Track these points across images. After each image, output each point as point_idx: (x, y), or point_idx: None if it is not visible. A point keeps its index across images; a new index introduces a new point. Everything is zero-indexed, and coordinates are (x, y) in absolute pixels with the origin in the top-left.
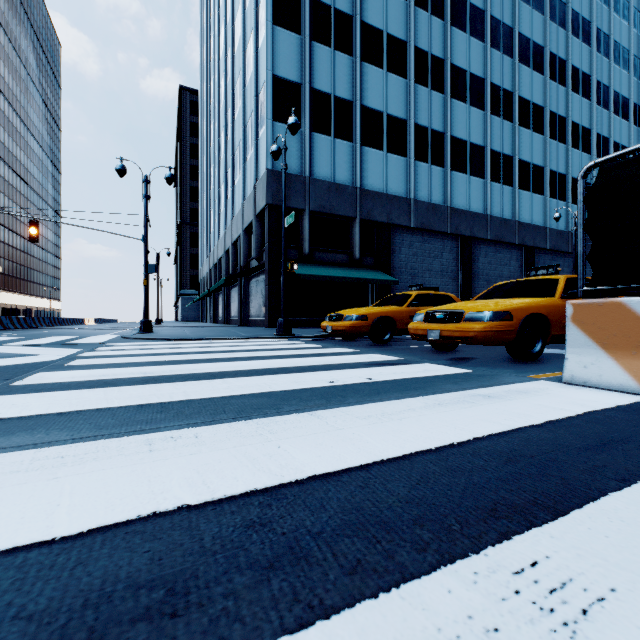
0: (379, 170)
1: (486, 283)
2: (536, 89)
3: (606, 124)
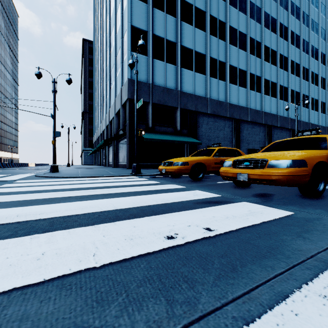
0: (190, 81)
1: (247, 144)
2: (273, 41)
3: (307, 62)
